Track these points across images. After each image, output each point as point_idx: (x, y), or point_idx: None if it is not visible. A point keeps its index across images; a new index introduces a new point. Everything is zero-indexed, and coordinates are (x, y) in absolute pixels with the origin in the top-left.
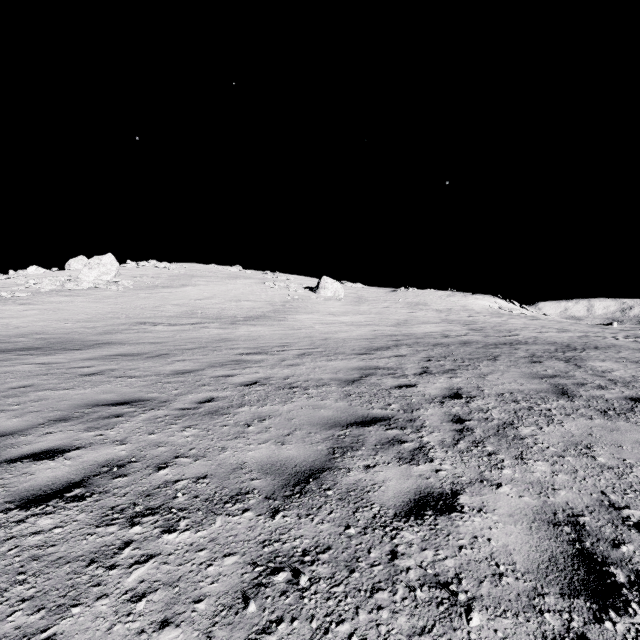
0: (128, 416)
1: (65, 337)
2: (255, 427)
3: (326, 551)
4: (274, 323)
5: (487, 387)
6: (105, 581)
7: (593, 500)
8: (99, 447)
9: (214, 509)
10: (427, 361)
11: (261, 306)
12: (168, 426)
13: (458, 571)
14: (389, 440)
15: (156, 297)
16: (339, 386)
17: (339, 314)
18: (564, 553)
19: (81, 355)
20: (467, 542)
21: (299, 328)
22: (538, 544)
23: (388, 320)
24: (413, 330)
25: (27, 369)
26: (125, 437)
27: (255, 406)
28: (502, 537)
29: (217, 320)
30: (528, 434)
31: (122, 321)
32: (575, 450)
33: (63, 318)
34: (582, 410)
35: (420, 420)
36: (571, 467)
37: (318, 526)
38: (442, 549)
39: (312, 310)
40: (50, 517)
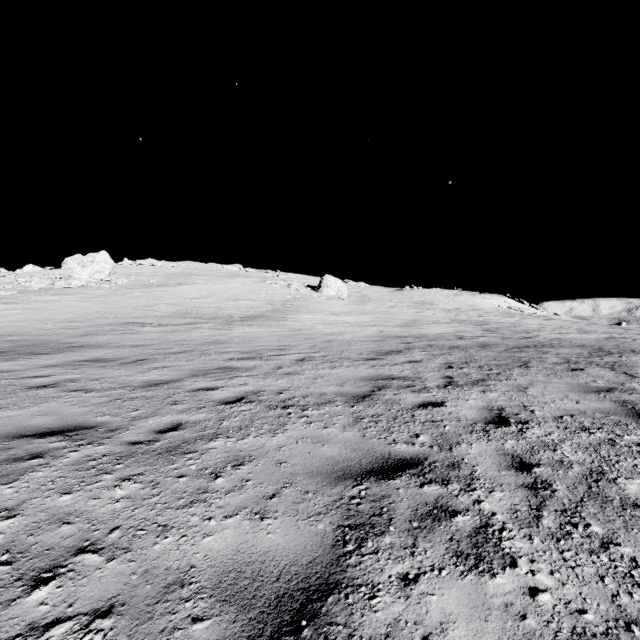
0: (50, 456)
1: (40, 339)
2: (225, 479)
3: None
4: (273, 323)
5: (536, 406)
6: None
7: None
8: None
9: None
10: (448, 368)
11: (260, 305)
12: (98, 477)
13: None
14: (430, 509)
15: (150, 296)
16: (346, 404)
17: (342, 314)
18: None
19: (46, 361)
20: None
21: (300, 329)
22: None
23: (395, 320)
24: (423, 331)
25: None
26: (21, 501)
27: (233, 438)
28: None
29: (212, 320)
30: (639, 495)
31: (109, 321)
32: None
33: (45, 318)
34: None
35: (466, 465)
36: None
37: None
38: None
39: (314, 309)
40: None
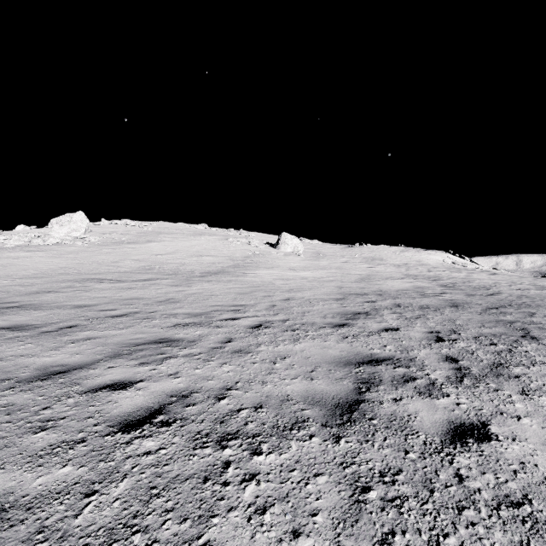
0: None
1: None
2: None
3: None
4: (232, 279)
5: None
6: None
7: None
8: None
9: None
10: (439, 341)
11: (221, 261)
12: None
13: None
14: None
15: (118, 252)
16: (326, 432)
17: (299, 269)
18: None
19: None
20: None
21: (258, 285)
22: None
23: (350, 275)
24: (382, 287)
25: None
26: None
27: None
28: None
29: (172, 276)
30: None
31: (69, 277)
32: None
33: (6, 274)
34: None
35: None
36: None
37: None
38: None
39: (272, 265)
40: None
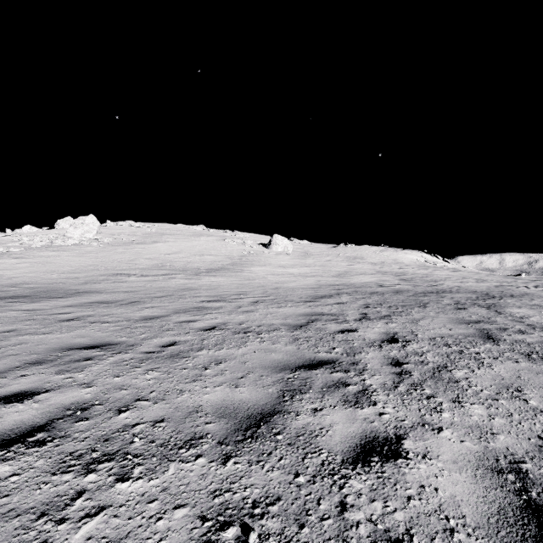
0: (97, 359)
1: (51, 286)
2: (212, 370)
3: (276, 502)
4: (232, 274)
5: (420, 332)
6: (52, 538)
7: (532, 445)
8: (67, 390)
9: (168, 455)
10: (365, 308)
11: (221, 260)
12: (132, 369)
13: (408, 526)
14: (334, 383)
15: (131, 252)
16: (288, 331)
17: (288, 266)
18: (512, 505)
19: (63, 302)
20: (415, 492)
21: (254, 279)
22: (485, 494)
23: (330, 272)
24: (352, 280)
25: (13, 315)
26: (92, 380)
27: (213, 350)
28: (449, 486)
29: (183, 272)
30: (462, 377)
31: (101, 272)
32: (507, 393)
33: (50, 270)
34: (508, 353)
35: (362, 363)
36: (506, 410)
37: (268, 474)
38: (391, 500)
39: (265, 263)
40: (9, 464)
